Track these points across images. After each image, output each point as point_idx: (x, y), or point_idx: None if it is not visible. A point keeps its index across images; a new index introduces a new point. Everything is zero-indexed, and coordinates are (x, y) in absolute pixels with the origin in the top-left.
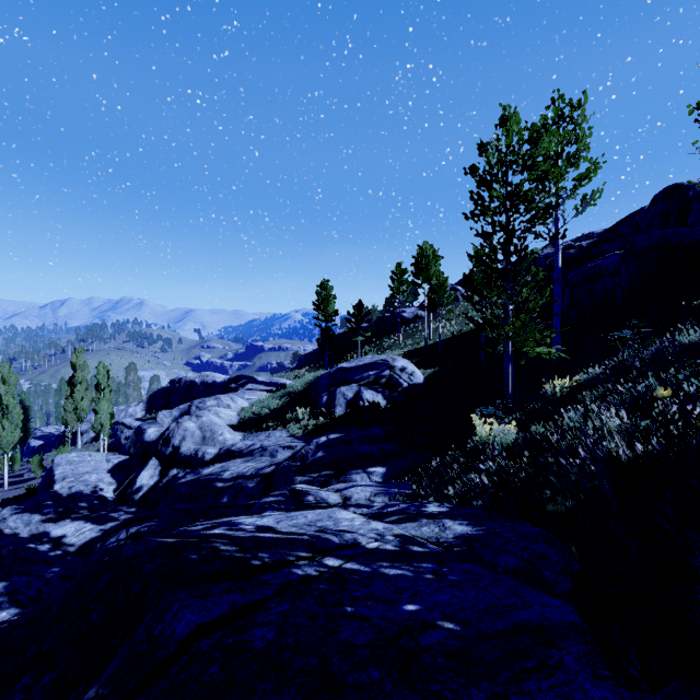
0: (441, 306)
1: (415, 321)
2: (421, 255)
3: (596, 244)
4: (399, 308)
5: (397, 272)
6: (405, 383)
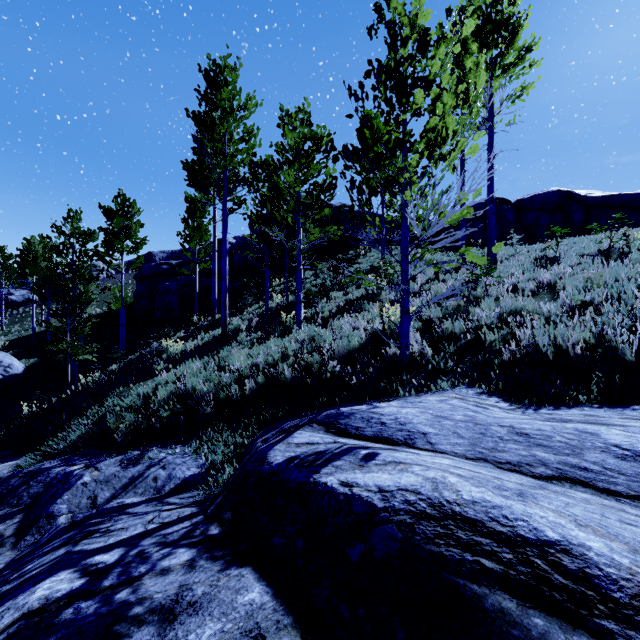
0: (51, 299)
1: (26, 304)
2: (28, 249)
3: (182, 264)
4: (2, 293)
5: None
6: None
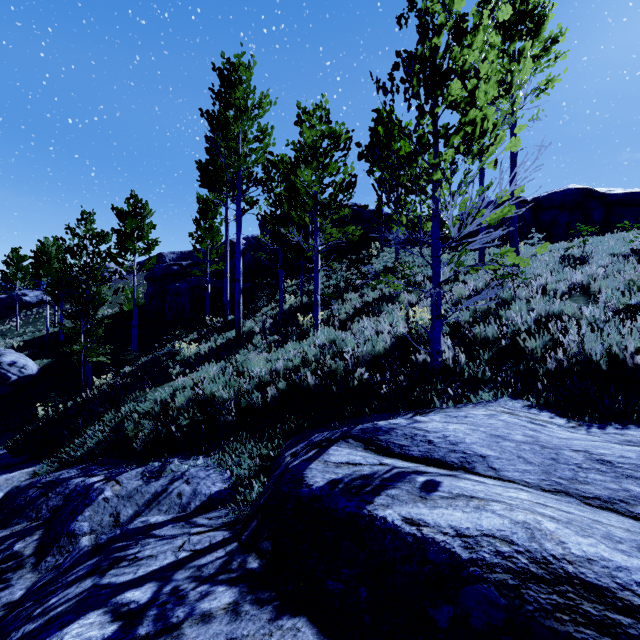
0: (64, 300)
1: (40, 305)
2: (42, 250)
3: (192, 265)
4: (17, 295)
5: (14, 257)
6: (14, 376)
